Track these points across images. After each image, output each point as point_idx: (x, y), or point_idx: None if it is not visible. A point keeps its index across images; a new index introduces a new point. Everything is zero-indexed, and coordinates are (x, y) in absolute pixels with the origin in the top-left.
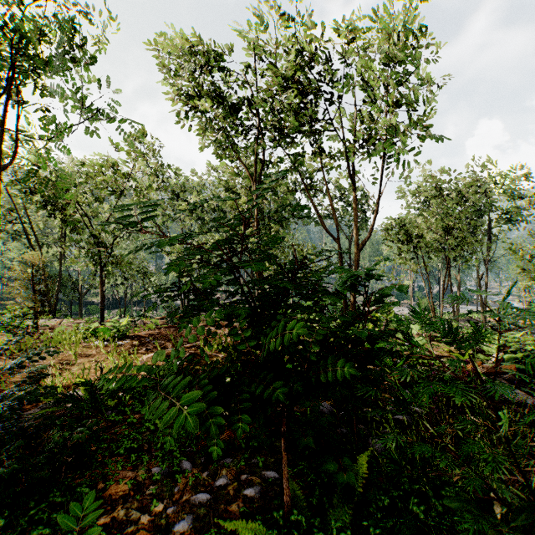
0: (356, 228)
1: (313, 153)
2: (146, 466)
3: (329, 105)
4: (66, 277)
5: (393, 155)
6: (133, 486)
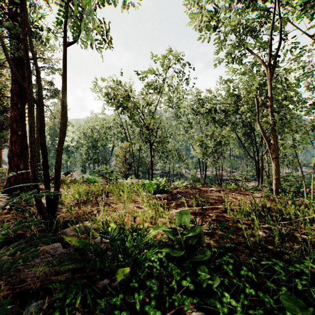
0: None
1: None
2: None
3: None
4: (142, 159)
5: None
6: None
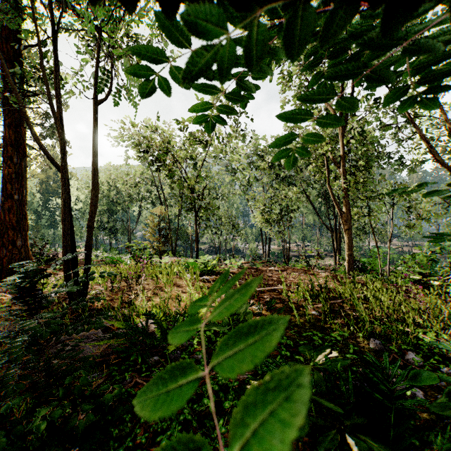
0: None
1: None
2: None
3: None
4: (183, 229)
5: None
6: None
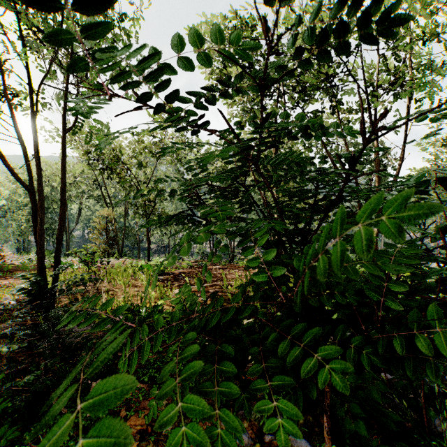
0: (378, 178)
1: (330, 107)
2: (166, 400)
3: (349, 55)
4: (129, 229)
5: (423, 97)
6: (151, 421)
